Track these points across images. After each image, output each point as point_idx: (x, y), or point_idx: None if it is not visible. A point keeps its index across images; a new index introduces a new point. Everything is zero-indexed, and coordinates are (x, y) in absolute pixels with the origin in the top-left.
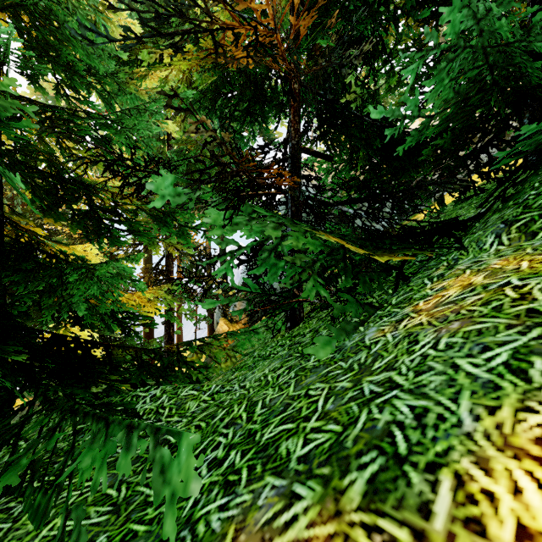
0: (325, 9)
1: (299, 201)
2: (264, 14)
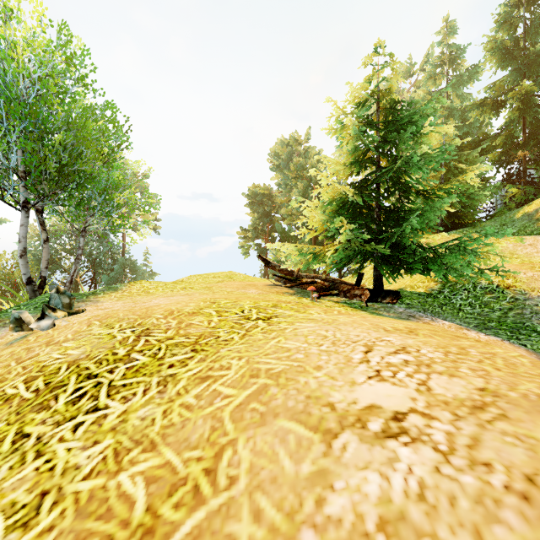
0: (534, 134)
1: (525, 182)
2: (513, 136)
